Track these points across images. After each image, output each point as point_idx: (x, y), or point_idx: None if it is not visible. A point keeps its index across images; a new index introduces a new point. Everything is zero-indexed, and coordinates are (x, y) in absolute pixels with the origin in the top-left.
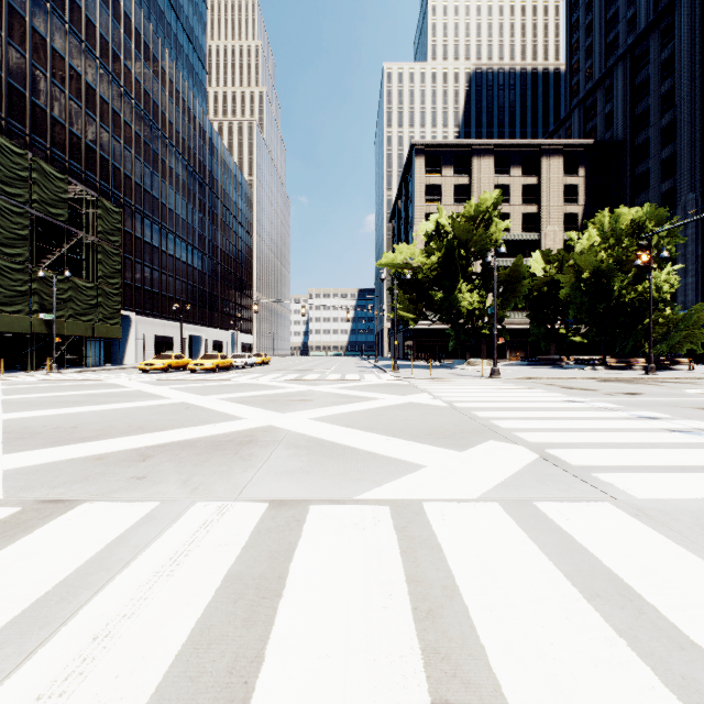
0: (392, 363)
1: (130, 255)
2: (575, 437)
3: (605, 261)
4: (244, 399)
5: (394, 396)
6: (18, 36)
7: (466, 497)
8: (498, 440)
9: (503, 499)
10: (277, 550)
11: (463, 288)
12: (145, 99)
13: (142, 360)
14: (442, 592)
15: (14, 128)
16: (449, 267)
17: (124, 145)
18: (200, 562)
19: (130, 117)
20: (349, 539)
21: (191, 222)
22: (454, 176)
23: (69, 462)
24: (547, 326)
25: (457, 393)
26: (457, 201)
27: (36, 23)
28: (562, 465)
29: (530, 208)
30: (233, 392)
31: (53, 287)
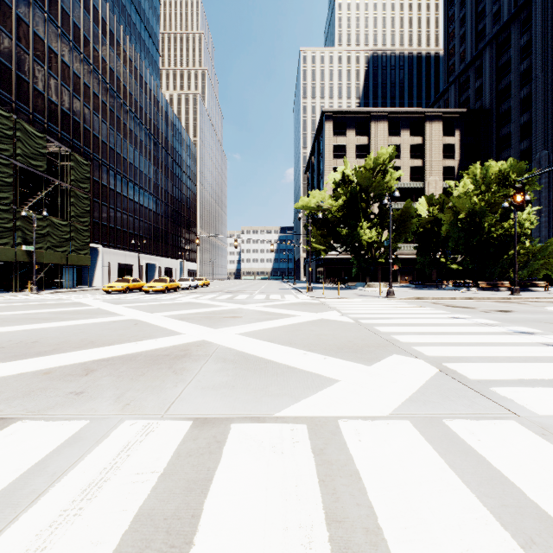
0: (307, 286)
1: (97, 199)
2: (467, 351)
3: (478, 203)
4: (185, 316)
5: (309, 313)
6: (5, 22)
7: (379, 414)
8: (400, 354)
9: (413, 417)
10: (194, 479)
11: (364, 225)
12: (110, 75)
13: (107, 283)
14: (365, 537)
15: (3, 96)
16: (352, 209)
17: (93, 111)
18: (113, 496)
19: (97, 88)
20: (267, 465)
21: (147, 173)
22: (356, 137)
23: (19, 377)
24: (430, 256)
25: (360, 310)
26: (358, 157)
27: (21, 12)
28: (461, 379)
29: (416, 162)
30: (177, 309)
31: (33, 224)
